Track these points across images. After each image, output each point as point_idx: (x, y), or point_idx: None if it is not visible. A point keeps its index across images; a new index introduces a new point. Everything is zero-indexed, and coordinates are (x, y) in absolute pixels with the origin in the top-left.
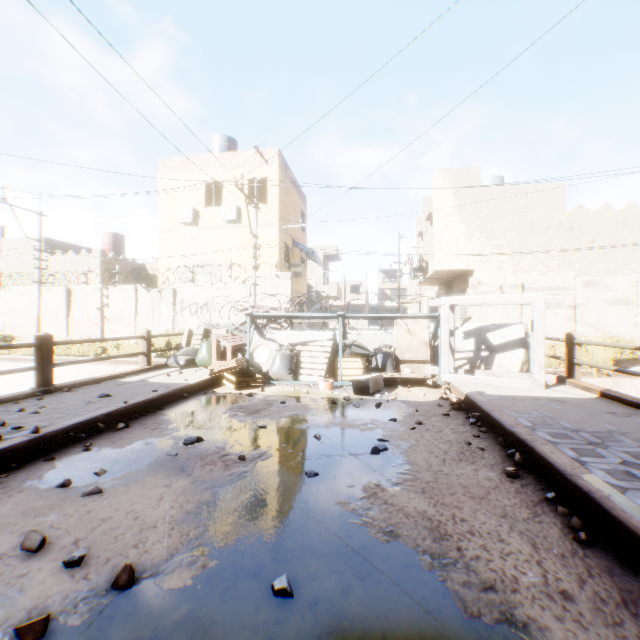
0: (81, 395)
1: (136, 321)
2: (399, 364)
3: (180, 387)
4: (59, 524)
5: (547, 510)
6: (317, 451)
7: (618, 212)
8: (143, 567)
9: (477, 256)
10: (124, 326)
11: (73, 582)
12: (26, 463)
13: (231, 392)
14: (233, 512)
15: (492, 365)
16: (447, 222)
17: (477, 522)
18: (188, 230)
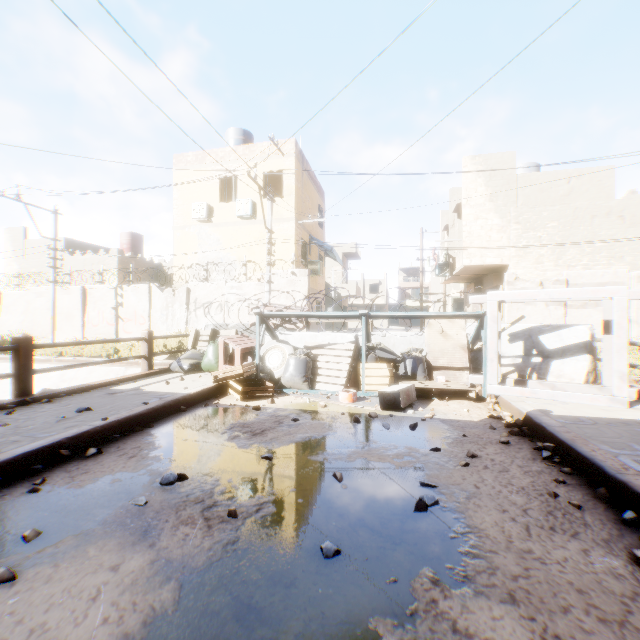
0: (59, 408)
1: (150, 321)
2: (431, 371)
3: (176, 398)
4: None
5: None
6: (338, 502)
7: None
8: None
9: (512, 249)
10: (138, 326)
11: None
12: None
13: (236, 404)
14: (199, 639)
15: (547, 374)
16: (478, 213)
17: None
18: (202, 227)
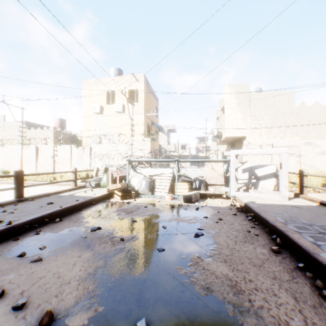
0: (38, 203)
1: (71, 163)
2: (207, 186)
3: (91, 198)
4: (14, 280)
5: (299, 274)
6: (164, 235)
7: (323, 106)
8: (59, 310)
9: (248, 129)
10: (65, 166)
11: (16, 321)
12: (3, 241)
13: (118, 201)
14: (115, 273)
15: (258, 187)
16: (232, 111)
17: (259, 282)
18: (98, 116)
